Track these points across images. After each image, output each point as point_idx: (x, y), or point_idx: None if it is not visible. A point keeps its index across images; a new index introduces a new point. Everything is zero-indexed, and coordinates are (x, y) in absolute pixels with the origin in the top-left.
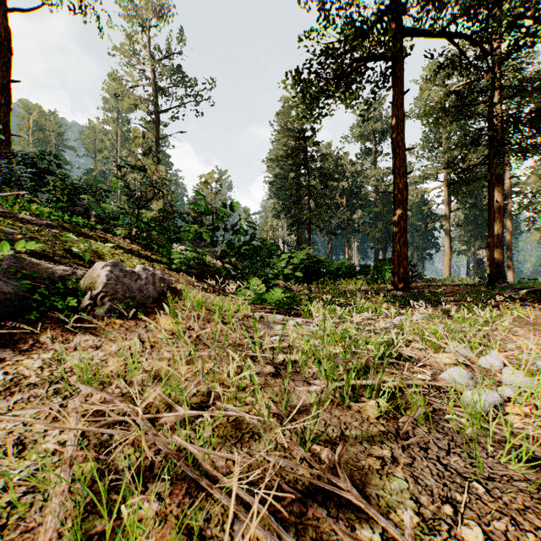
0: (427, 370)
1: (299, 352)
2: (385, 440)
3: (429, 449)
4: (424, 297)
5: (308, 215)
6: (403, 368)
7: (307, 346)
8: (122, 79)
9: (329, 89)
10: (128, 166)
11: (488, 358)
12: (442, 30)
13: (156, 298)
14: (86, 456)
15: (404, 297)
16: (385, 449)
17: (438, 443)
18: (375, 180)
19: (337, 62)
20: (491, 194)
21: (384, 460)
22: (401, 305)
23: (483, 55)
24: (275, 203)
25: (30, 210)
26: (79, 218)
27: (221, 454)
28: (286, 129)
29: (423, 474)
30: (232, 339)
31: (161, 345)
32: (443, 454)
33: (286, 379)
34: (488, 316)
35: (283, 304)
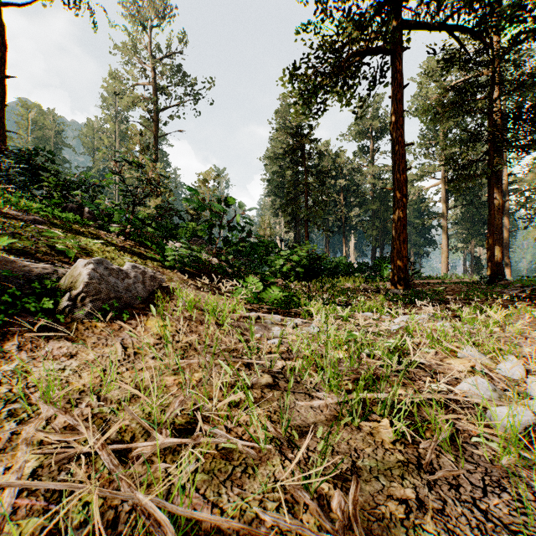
0: (441, 379)
1: (300, 359)
2: (405, 474)
3: (461, 486)
4: (426, 296)
5: (305, 212)
6: (414, 376)
7: (307, 350)
8: (119, 76)
9: (327, 83)
10: (126, 164)
11: (507, 366)
12: (443, 23)
13: (146, 298)
14: (32, 506)
15: (404, 295)
16: (408, 487)
17: (470, 477)
18: (373, 178)
19: (336, 56)
20: (491, 191)
21: (408, 504)
22: (403, 304)
23: (485, 48)
24: (273, 201)
25: (19, 206)
26: (71, 214)
27: (202, 515)
28: (284, 127)
29: (460, 526)
30: (225, 343)
31: (146, 351)
32: (479, 494)
33: (286, 391)
34: (497, 316)
35: (281, 304)
